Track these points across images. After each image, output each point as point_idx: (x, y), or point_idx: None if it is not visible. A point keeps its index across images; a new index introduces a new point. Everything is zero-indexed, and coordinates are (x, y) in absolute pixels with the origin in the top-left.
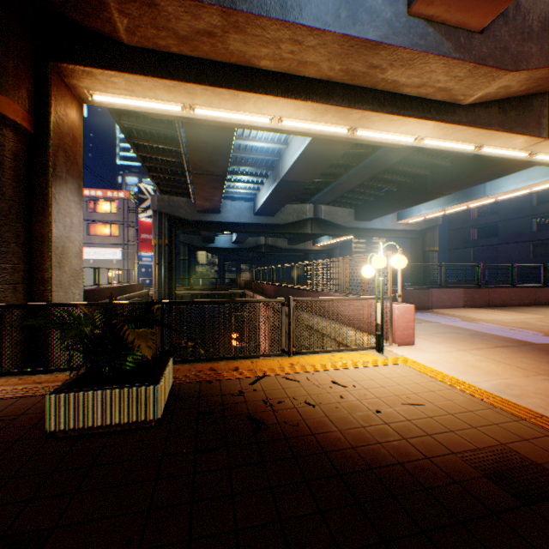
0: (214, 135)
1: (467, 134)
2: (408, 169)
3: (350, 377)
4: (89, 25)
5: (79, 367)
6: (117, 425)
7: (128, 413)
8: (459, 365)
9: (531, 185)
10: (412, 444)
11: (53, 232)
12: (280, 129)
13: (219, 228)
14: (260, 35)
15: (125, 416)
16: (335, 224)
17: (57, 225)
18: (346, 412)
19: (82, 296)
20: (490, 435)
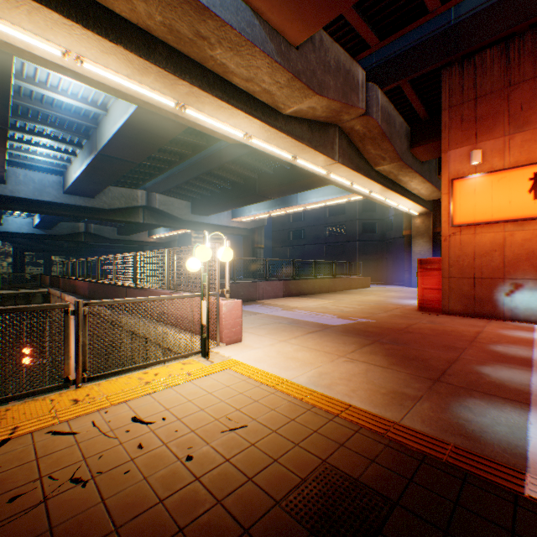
0: None
1: (287, 142)
2: (241, 170)
3: (162, 405)
4: None
5: None
6: None
7: None
8: (282, 360)
9: (326, 200)
10: (228, 510)
11: None
12: (86, 79)
13: (4, 204)
14: None
15: None
16: (172, 215)
17: None
18: (142, 476)
19: None
20: (312, 451)
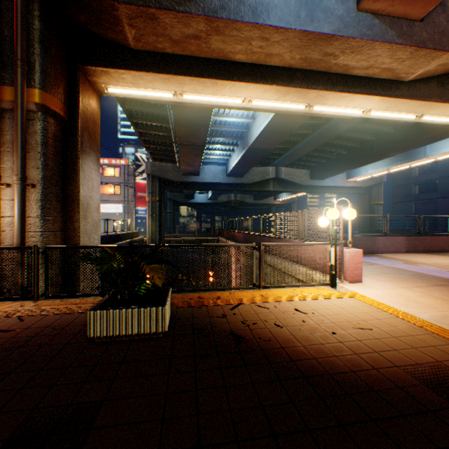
0: (196, 114)
1: (409, 105)
2: (356, 135)
3: (309, 307)
4: (106, 36)
5: (101, 293)
6: (135, 335)
7: (143, 326)
8: (401, 300)
9: None
10: (362, 358)
11: (81, 192)
12: (249, 108)
13: (198, 187)
14: (235, 35)
15: (142, 328)
16: (293, 182)
17: (83, 187)
18: (308, 332)
19: (100, 241)
20: (428, 354)
